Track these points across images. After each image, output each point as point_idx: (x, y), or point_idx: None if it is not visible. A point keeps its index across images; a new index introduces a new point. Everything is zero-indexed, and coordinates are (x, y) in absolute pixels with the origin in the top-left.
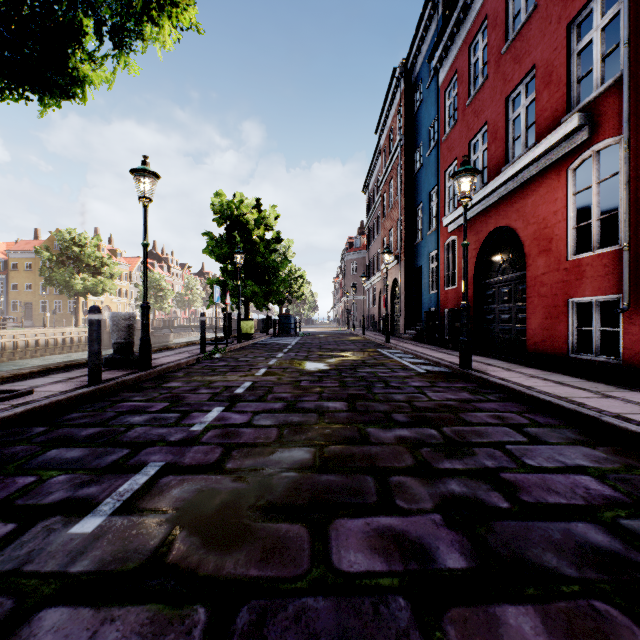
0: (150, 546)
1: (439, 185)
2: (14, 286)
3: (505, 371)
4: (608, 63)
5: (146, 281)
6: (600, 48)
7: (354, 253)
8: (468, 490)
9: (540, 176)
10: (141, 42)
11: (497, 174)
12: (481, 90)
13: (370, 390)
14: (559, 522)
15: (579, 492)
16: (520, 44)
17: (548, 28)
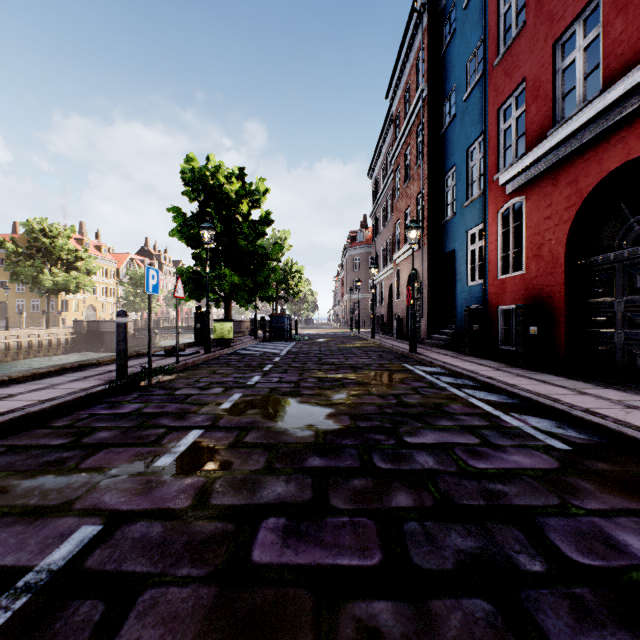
0: None
1: (486, 133)
2: None
3: None
4: None
5: None
6: None
7: (357, 248)
8: None
9: None
10: None
11: (631, 66)
12: None
13: None
14: None
15: None
16: None
17: None
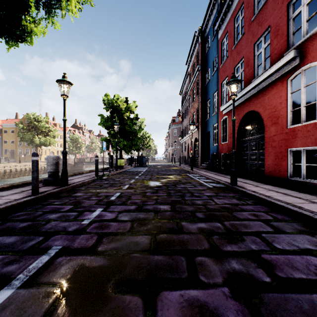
0: (37, 316)
1: (218, 90)
2: (5, 141)
3: (255, 187)
4: None
5: (65, 139)
6: (305, 15)
7: (175, 125)
8: (243, 267)
9: (272, 84)
10: (60, 11)
11: (249, 83)
12: (240, 40)
13: (183, 198)
14: (305, 294)
15: (312, 269)
16: (261, 15)
17: (277, 6)
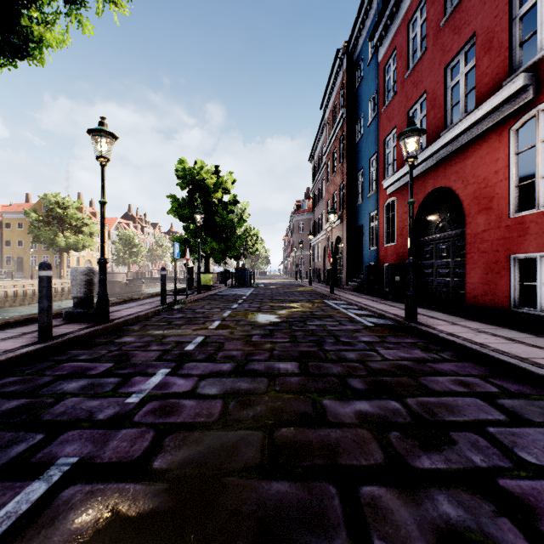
0: None
1: (379, 152)
2: (8, 243)
3: (450, 325)
4: (531, 42)
5: (103, 238)
6: None
7: (301, 214)
8: (467, 515)
9: (480, 138)
10: None
11: (436, 139)
12: (420, 62)
13: (321, 346)
14: None
15: None
16: (459, 15)
17: None
